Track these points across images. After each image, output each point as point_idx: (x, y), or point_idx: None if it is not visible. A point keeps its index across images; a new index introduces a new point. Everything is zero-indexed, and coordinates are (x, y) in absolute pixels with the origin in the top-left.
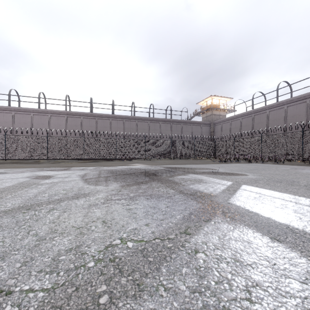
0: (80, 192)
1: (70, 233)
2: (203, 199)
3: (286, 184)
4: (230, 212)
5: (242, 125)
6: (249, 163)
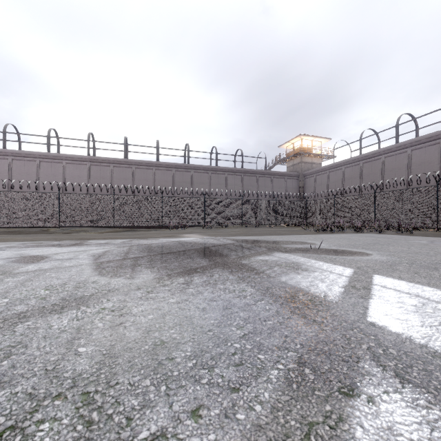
0: (76, 292)
1: None
2: (315, 312)
3: None
4: (391, 355)
5: (345, 178)
6: (360, 234)
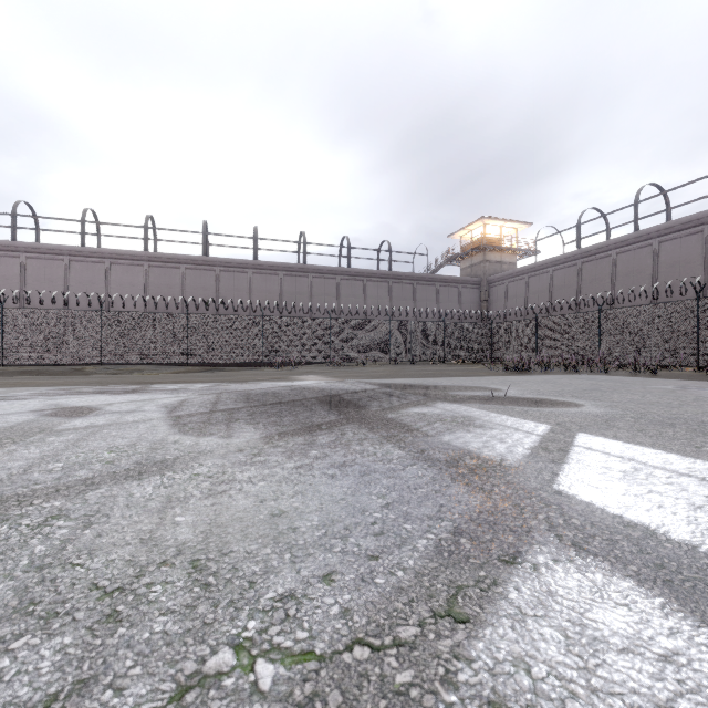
0: (153, 455)
1: (77, 616)
2: (485, 478)
3: (690, 432)
4: (572, 525)
5: (554, 286)
6: (574, 375)
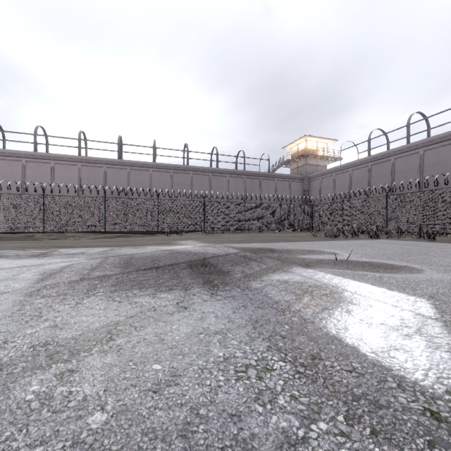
0: None
1: None
2: None
3: None
4: None
5: (352, 180)
6: (378, 240)
